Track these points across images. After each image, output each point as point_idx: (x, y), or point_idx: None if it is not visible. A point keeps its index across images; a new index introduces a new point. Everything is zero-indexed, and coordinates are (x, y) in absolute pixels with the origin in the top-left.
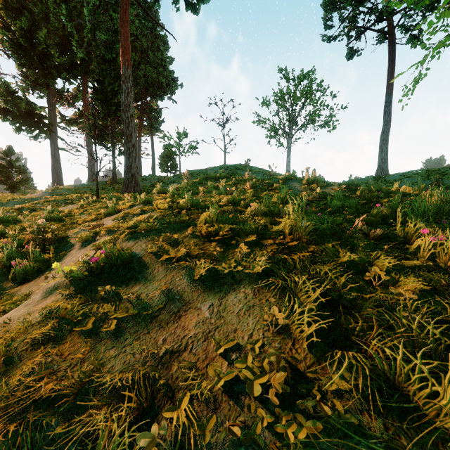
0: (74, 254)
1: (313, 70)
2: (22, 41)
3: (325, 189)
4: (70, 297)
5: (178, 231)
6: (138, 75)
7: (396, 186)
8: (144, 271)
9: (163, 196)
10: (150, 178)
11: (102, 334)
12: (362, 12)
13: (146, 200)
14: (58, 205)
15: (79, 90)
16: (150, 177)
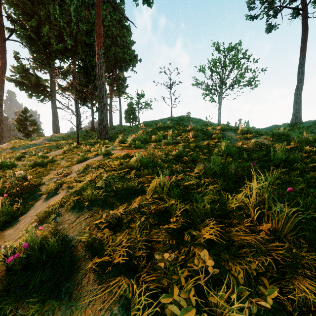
0: (37, 206)
1: (240, 42)
2: (33, 36)
3: (258, 138)
4: None
5: (125, 201)
6: (110, 54)
7: None
8: (72, 277)
9: (122, 145)
10: (117, 127)
11: None
12: None
13: (106, 152)
14: (50, 149)
15: (70, 67)
16: (118, 126)
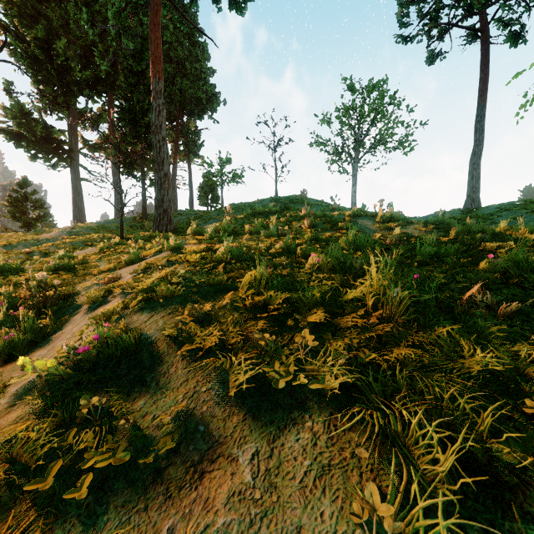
0: (77, 320)
1: (386, 79)
2: (38, 54)
3: (406, 229)
4: (42, 412)
5: (212, 298)
6: (173, 91)
7: (503, 225)
8: (156, 369)
9: (199, 238)
10: (186, 213)
11: (70, 502)
12: (447, 5)
13: (175, 245)
14: (75, 248)
15: (104, 110)
16: (187, 212)
